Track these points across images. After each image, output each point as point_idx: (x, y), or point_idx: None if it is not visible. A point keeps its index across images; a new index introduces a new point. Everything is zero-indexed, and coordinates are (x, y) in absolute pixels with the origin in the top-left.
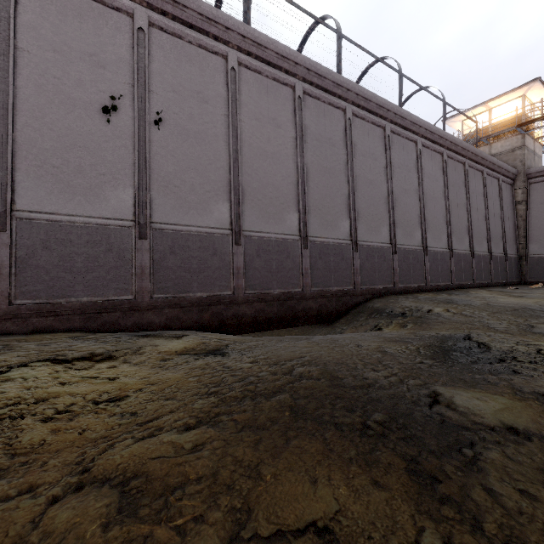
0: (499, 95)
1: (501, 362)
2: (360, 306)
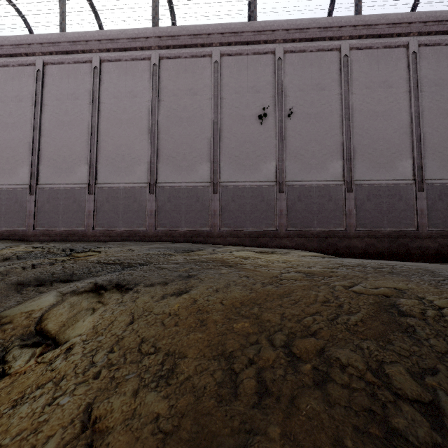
0: None
1: None
2: None
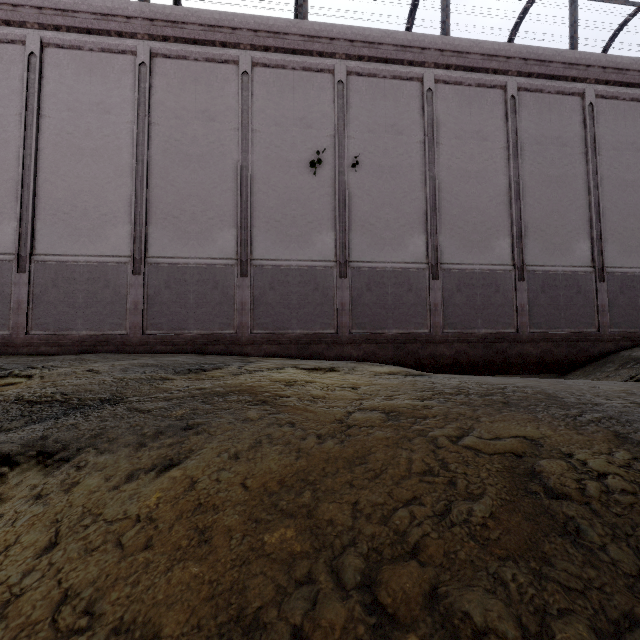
0: None
1: None
2: (609, 355)
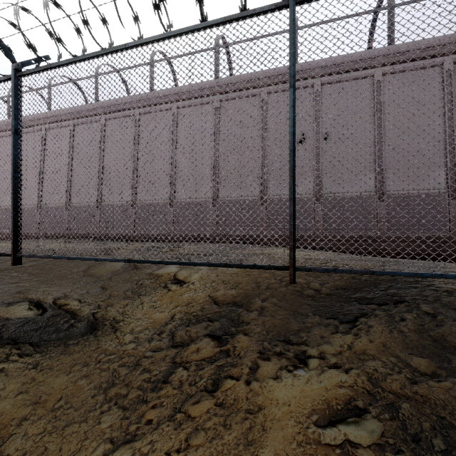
0: None
1: None
2: None
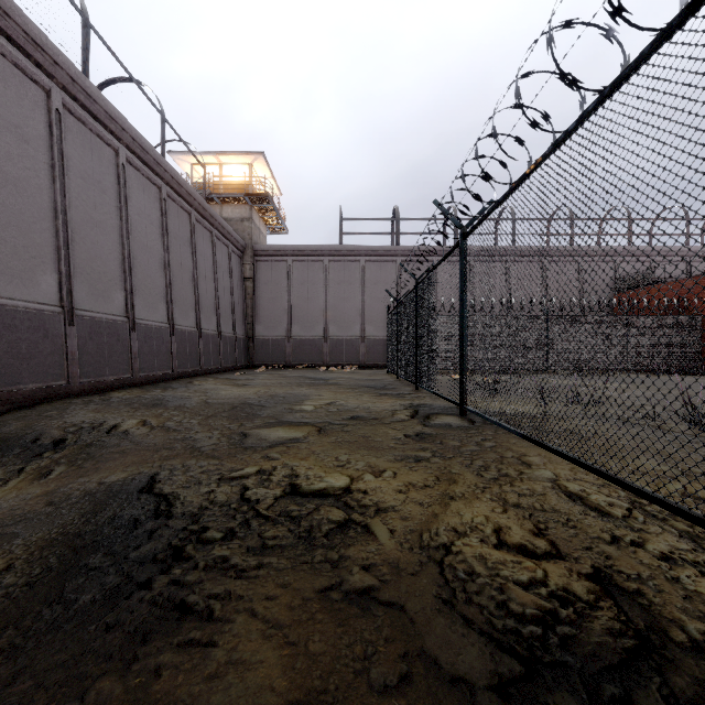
0: (230, 152)
1: (173, 566)
2: None
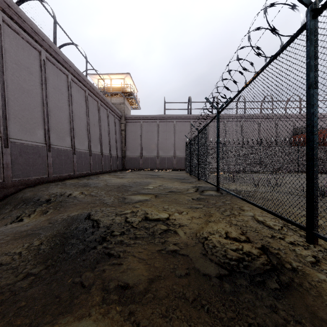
0: (115, 73)
1: (103, 242)
2: (10, 197)
